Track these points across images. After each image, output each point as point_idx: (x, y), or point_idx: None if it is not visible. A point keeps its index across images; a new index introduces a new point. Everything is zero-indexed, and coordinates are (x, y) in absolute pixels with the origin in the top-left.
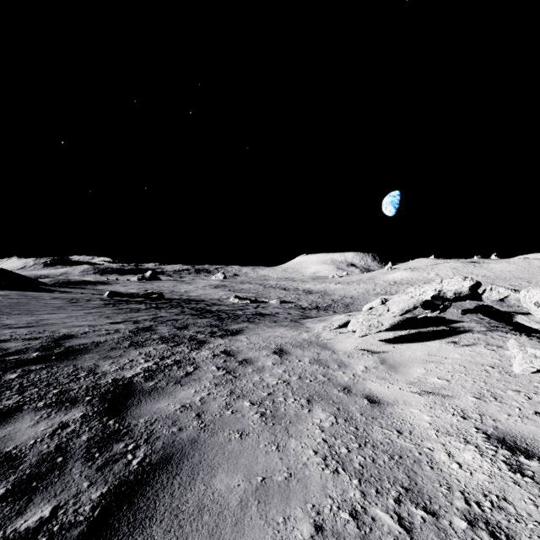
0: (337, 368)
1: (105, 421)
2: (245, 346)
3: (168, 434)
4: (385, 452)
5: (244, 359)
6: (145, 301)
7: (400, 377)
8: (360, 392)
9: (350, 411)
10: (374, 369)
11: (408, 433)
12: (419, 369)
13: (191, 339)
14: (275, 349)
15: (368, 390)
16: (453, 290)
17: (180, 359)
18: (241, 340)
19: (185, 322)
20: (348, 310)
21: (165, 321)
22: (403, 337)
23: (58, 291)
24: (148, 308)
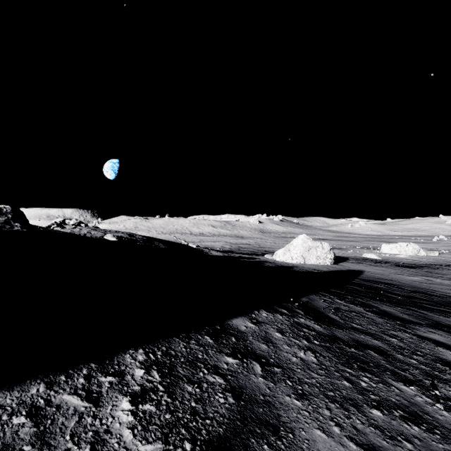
0: None
1: None
2: None
3: None
4: None
5: None
6: None
7: None
8: None
9: None
10: None
11: None
12: None
13: None
14: None
15: None
16: (58, 221)
17: None
18: None
19: None
20: None
21: None
22: None
23: None
24: None
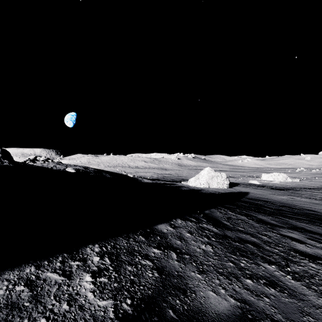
0: None
1: None
2: None
3: None
4: None
5: None
6: None
7: None
8: None
9: None
10: None
11: None
12: None
13: None
14: None
15: None
16: (31, 158)
17: None
18: None
19: None
20: None
21: None
22: None
23: None
24: None
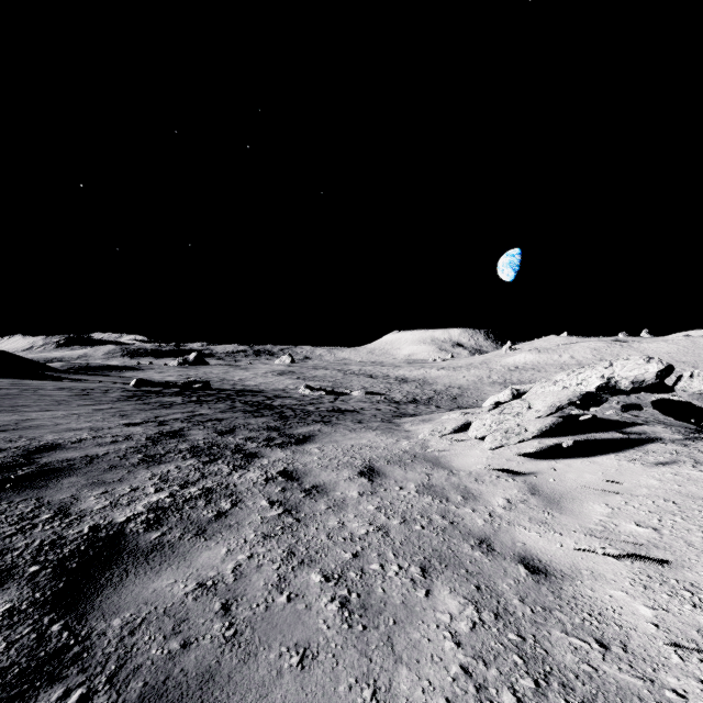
0: (461, 501)
1: (46, 625)
2: (315, 462)
3: (159, 660)
4: (591, 702)
5: (313, 485)
6: (184, 393)
7: (570, 521)
8: (509, 550)
9: (500, 592)
10: (522, 505)
11: (621, 647)
12: (598, 505)
13: (235, 450)
14: (362, 468)
15: (521, 545)
16: (631, 377)
17: (213, 485)
18: (311, 452)
19: (232, 423)
20: (457, 405)
21: (204, 422)
22: (556, 449)
23: (69, 379)
24: (186, 402)
